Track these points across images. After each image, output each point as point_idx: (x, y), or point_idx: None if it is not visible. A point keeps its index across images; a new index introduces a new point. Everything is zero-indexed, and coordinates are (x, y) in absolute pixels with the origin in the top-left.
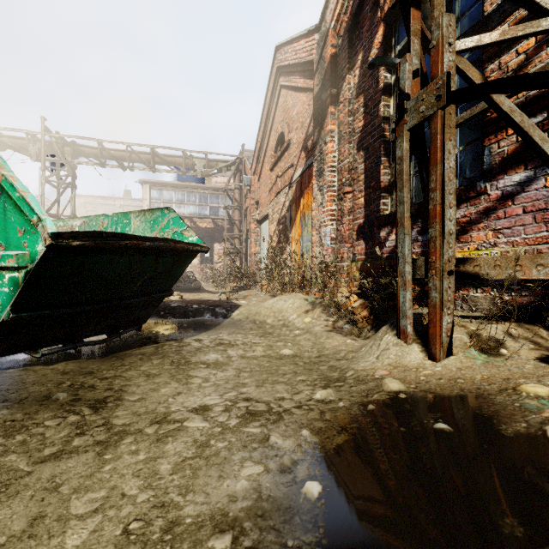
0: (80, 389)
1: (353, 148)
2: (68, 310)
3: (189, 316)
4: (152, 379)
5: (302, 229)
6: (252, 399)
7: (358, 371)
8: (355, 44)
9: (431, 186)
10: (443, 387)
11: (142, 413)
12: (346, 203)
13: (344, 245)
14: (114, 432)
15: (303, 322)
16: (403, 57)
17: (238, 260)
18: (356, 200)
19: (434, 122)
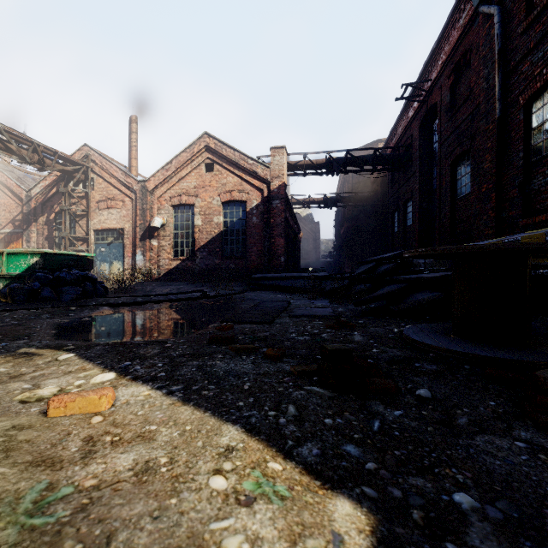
0: None
1: (44, 239)
2: None
3: None
4: None
5: None
6: None
7: None
8: (45, 209)
9: None
10: None
11: None
12: None
13: None
14: None
15: None
16: (62, 245)
17: None
18: None
19: None
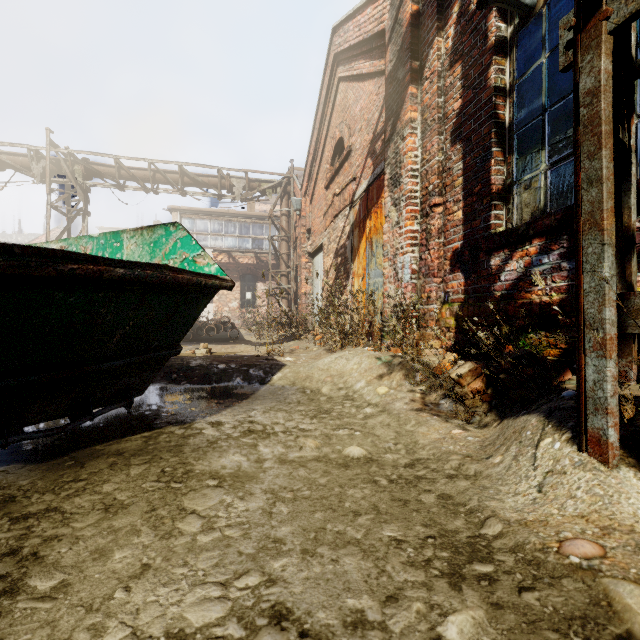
0: None
1: (445, 141)
2: None
3: (211, 380)
4: (110, 519)
5: (368, 261)
6: (291, 614)
7: (510, 524)
8: None
9: None
10: None
11: None
12: (435, 220)
13: (431, 280)
14: None
15: (375, 393)
16: None
17: (286, 303)
18: (449, 215)
19: None
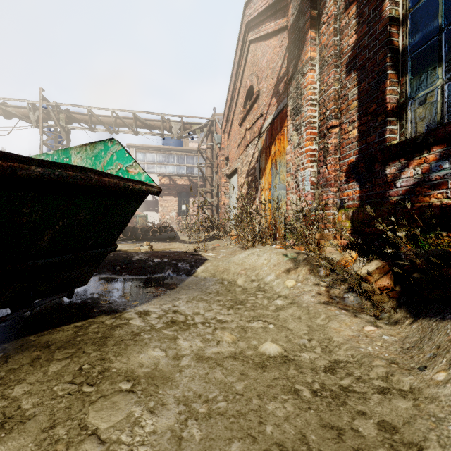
0: None
1: (341, 73)
2: None
3: (146, 272)
4: None
5: (273, 177)
6: None
7: None
8: None
9: None
10: None
11: None
12: (332, 139)
13: (329, 190)
14: None
15: (284, 285)
16: None
17: (210, 212)
18: (345, 134)
19: None
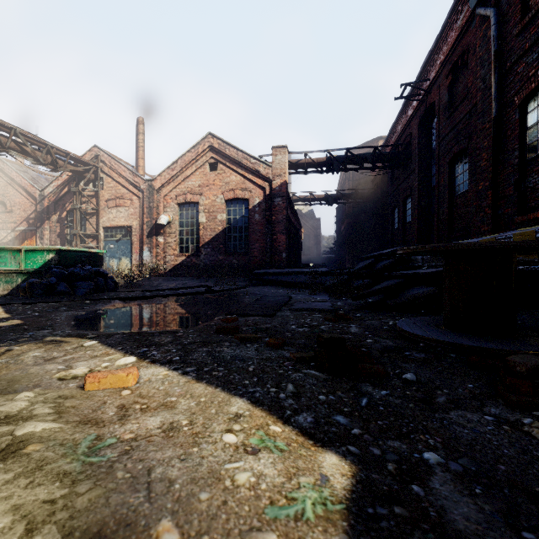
0: None
1: (56, 236)
2: None
3: None
4: None
5: None
6: None
7: None
8: (57, 208)
9: None
10: None
11: None
12: None
13: None
14: None
15: None
16: (73, 242)
17: None
18: None
19: None
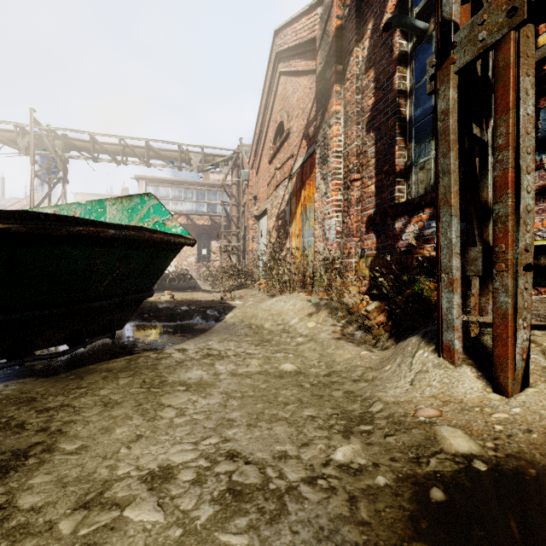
0: (1, 429)
1: (362, 130)
2: (2, 318)
3: (176, 319)
4: (109, 410)
5: (303, 223)
6: (239, 454)
7: (388, 404)
8: (364, 12)
9: (497, 143)
10: (543, 449)
11: (72, 479)
12: (354, 192)
13: (351, 239)
14: (7, 529)
15: (306, 327)
16: None
17: (236, 258)
18: (365, 188)
19: (503, 50)
